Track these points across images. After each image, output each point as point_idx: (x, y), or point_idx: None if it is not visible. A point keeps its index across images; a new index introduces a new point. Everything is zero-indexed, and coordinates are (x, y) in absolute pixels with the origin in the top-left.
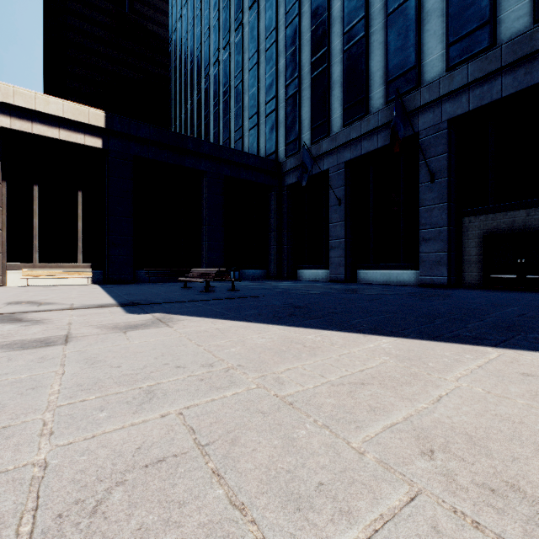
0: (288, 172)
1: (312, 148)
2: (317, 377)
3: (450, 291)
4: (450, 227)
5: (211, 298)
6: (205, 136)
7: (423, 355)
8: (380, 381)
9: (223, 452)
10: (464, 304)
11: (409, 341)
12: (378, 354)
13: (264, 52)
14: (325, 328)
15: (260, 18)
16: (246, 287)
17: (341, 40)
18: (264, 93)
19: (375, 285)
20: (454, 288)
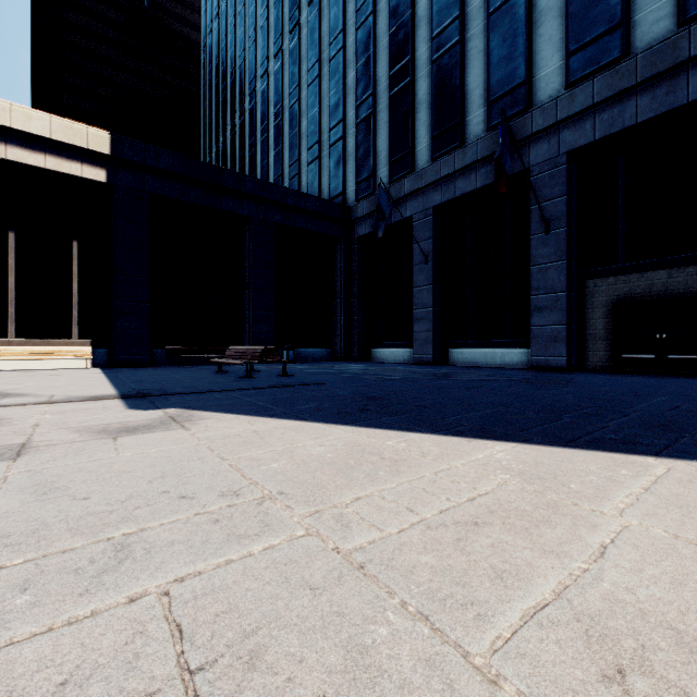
0: (359, 219)
1: (390, 188)
2: (403, 513)
3: (572, 376)
4: (571, 293)
5: (253, 386)
6: (249, 171)
7: (558, 471)
8: (502, 518)
9: (229, 689)
10: (595, 393)
11: (534, 448)
12: (492, 469)
13: (327, 62)
14: (411, 428)
15: (323, 16)
16: (303, 371)
17: (429, 46)
18: (327, 116)
19: (473, 369)
20: (575, 372)
